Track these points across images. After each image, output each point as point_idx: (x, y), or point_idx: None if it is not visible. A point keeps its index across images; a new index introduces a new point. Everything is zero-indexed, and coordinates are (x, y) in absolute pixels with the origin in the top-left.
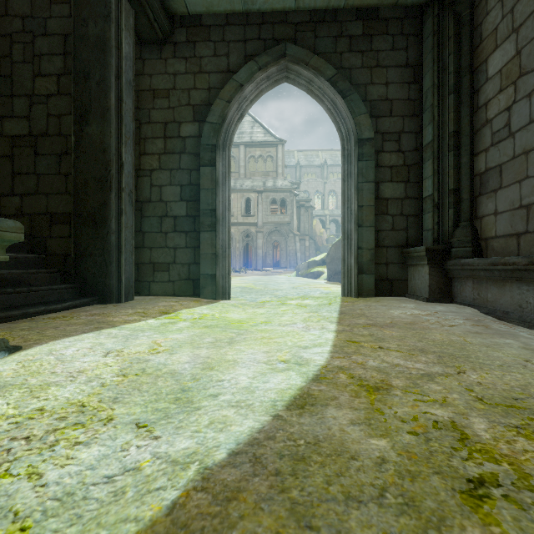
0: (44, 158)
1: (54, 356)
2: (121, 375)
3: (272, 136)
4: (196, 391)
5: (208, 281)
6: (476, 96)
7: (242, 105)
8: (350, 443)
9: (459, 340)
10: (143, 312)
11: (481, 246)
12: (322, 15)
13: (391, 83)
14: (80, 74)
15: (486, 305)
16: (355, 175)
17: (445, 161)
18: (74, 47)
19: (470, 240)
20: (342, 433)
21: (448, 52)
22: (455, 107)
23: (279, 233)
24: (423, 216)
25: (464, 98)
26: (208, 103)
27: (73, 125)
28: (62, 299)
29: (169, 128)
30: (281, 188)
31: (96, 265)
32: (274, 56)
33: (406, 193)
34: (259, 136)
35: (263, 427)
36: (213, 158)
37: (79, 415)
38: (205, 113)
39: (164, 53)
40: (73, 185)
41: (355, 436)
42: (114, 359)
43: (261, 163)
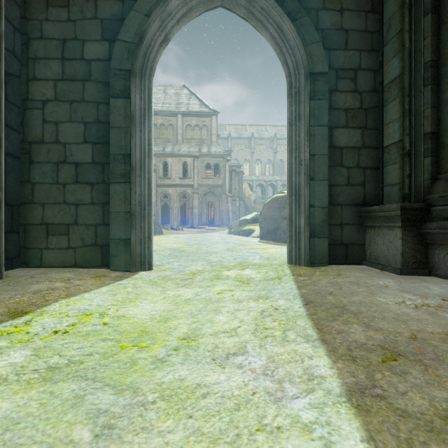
0: None
1: None
2: None
3: (207, 107)
4: None
5: (120, 248)
6: None
7: (166, 24)
8: None
9: None
10: None
11: None
12: None
13: (346, 10)
14: None
15: None
16: (305, 117)
17: (419, 98)
18: None
19: None
20: None
21: None
22: (434, 30)
23: (213, 194)
24: (384, 168)
25: (446, 17)
26: (121, 17)
27: None
28: None
29: (69, 47)
30: (215, 154)
31: None
32: None
33: (363, 141)
34: (195, 107)
35: None
36: (126, 88)
37: None
38: (117, 31)
39: None
40: None
41: None
42: None
43: (197, 132)
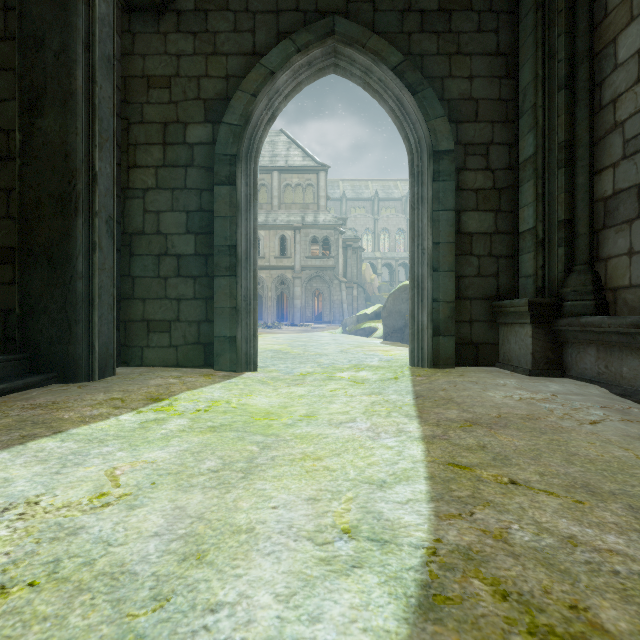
0: None
1: None
2: None
3: (312, 160)
4: None
5: (225, 346)
6: (598, 91)
7: (273, 101)
8: None
9: (631, 459)
10: (121, 398)
11: (605, 299)
12: None
13: (477, 77)
14: (29, 40)
15: (619, 383)
16: (428, 201)
17: (554, 182)
18: None
19: (590, 291)
20: None
21: (557, 31)
22: (568, 107)
23: (321, 279)
24: (520, 257)
25: (580, 95)
26: (225, 96)
27: (19, 116)
28: None
29: (171, 131)
30: (324, 224)
31: (54, 326)
32: (317, 33)
33: (497, 226)
34: (296, 160)
35: None
36: (232, 174)
37: None
38: (222, 111)
39: (163, 25)
40: (17, 206)
41: None
42: (9, 528)
43: (299, 193)
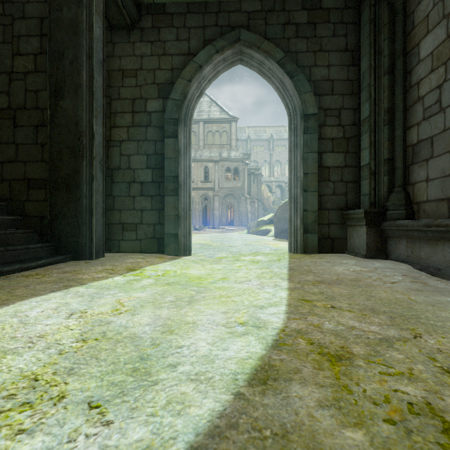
0: (22, 130)
1: (18, 318)
2: (81, 340)
3: (227, 114)
4: (155, 360)
5: (171, 240)
6: (409, 76)
7: (201, 84)
8: (323, 436)
9: (404, 299)
10: (112, 269)
11: (413, 209)
12: (272, 5)
13: (332, 66)
14: (55, 54)
15: (419, 262)
16: (300, 146)
17: (381, 134)
18: (50, 29)
19: (403, 204)
20: (311, 420)
21: (383, 37)
22: (390, 86)
23: (232, 196)
24: (360, 182)
25: (398, 78)
26: (171, 81)
27: (49, 100)
28: (38, 257)
29: (137, 104)
30: (234, 158)
31: (69, 226)
32: (229, 40)
33: (346, 162)
34: (215, 114)
35: (224, 410)
36: (175, 131)
37: (29, 391)
38: (169, 91)
39: (132, 38)
40: (48, 154)
41: (327, 425)
42: (77, 321)
43: (217, 137)
